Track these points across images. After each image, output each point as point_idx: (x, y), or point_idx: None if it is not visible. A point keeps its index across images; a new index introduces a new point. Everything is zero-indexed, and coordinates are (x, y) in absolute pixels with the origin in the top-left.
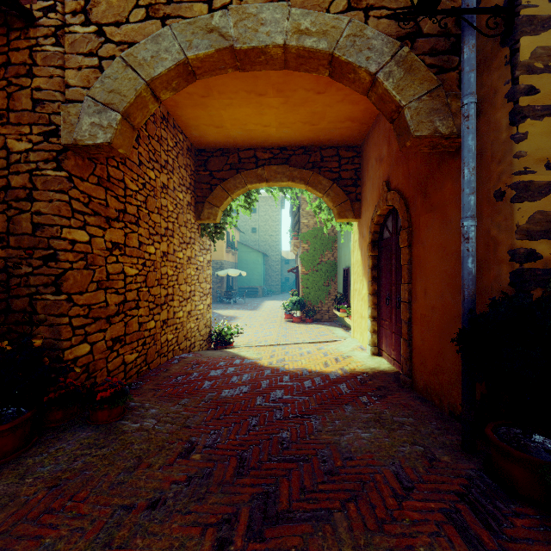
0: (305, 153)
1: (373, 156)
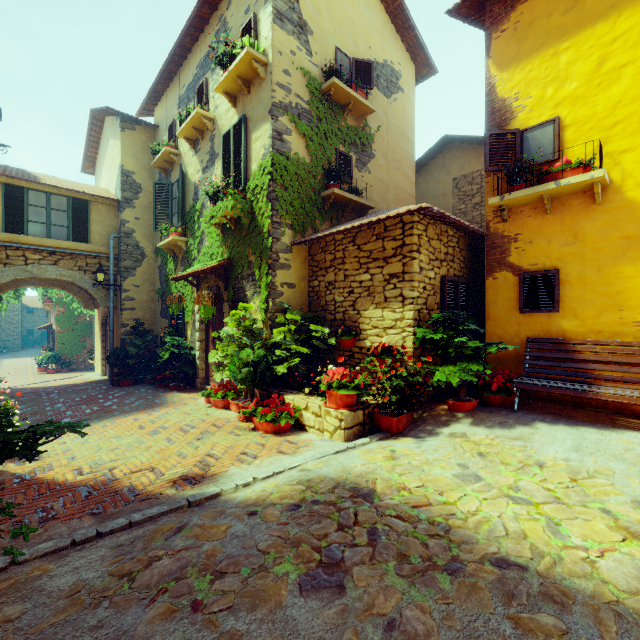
0: None
1: None
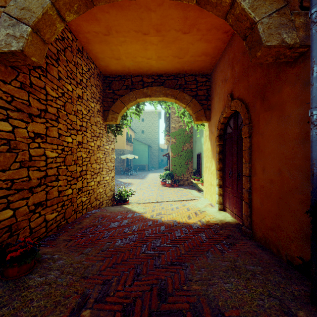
0: (174, 79)
1: (219, 79)
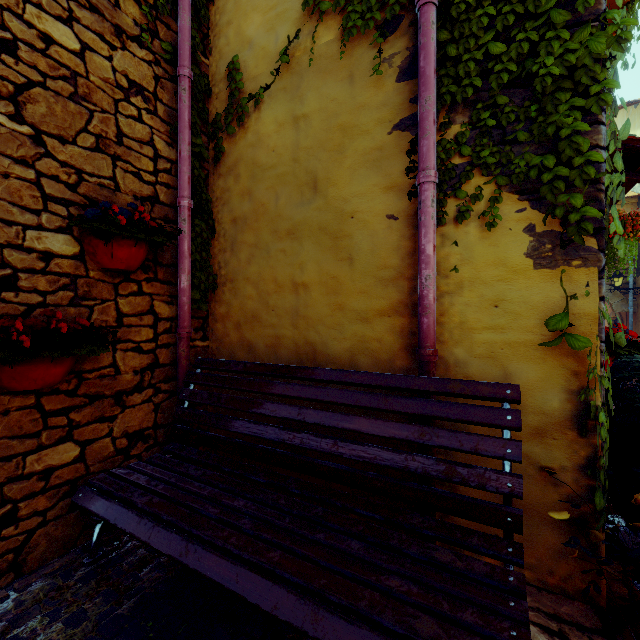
0: None
1: None
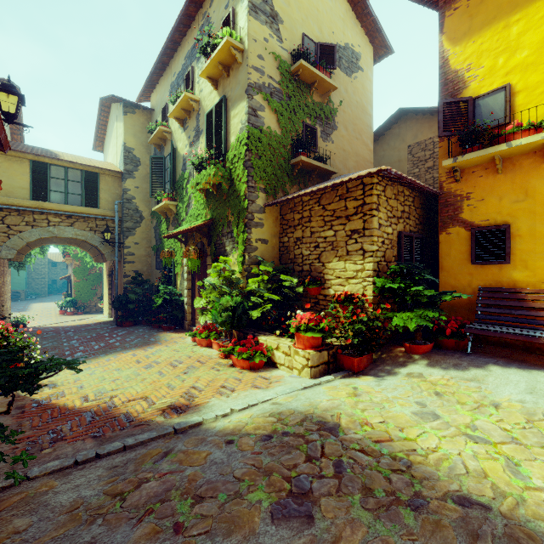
0: None
1: None
